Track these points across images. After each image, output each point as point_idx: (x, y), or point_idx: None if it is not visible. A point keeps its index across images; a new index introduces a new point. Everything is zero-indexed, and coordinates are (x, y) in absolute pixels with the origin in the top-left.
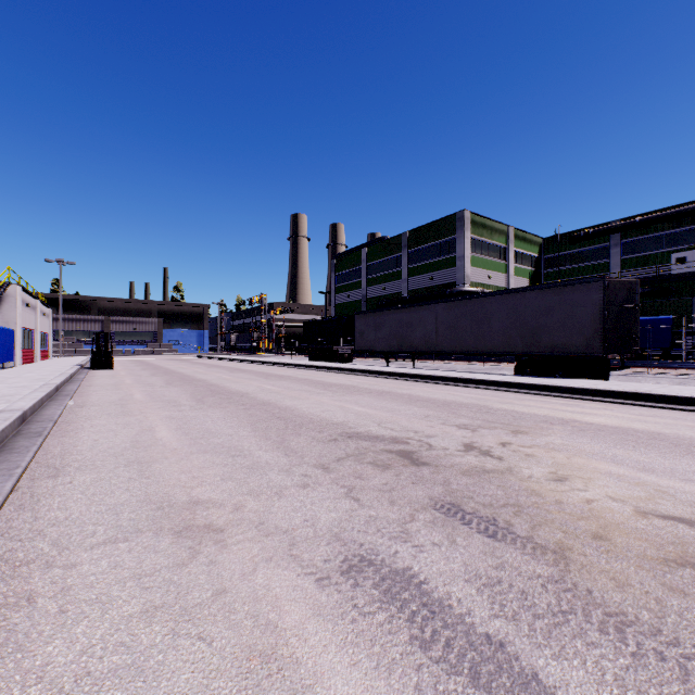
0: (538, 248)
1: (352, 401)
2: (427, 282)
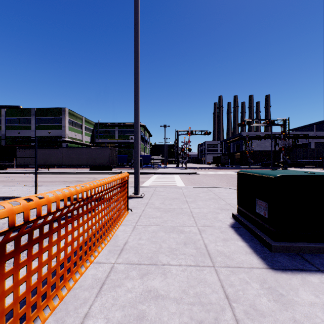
0: (93, 126)
1: (52, 178)
2: (47, 134)
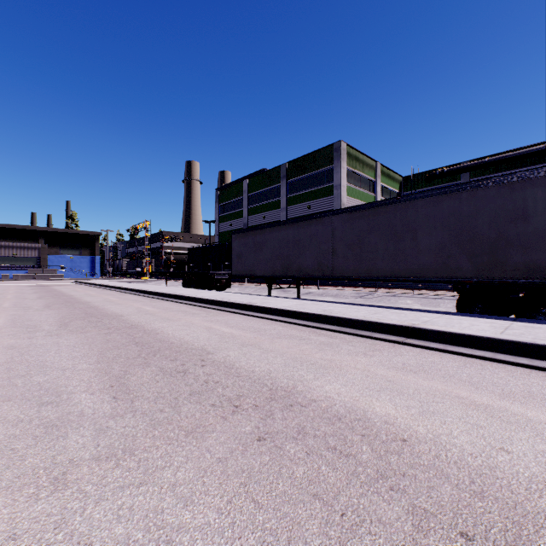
0: (398, 185)
1: None
2: (305, 211)
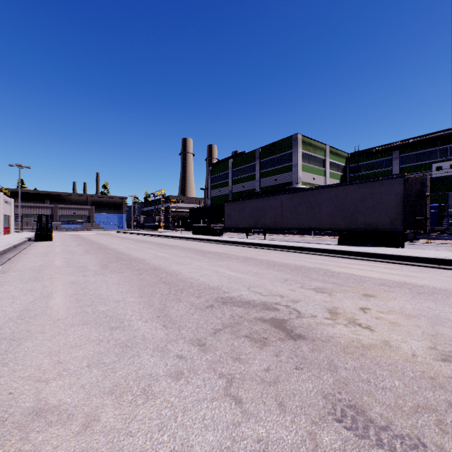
0: (345, 160)
1: (224, 266)
2: (272, 182)
